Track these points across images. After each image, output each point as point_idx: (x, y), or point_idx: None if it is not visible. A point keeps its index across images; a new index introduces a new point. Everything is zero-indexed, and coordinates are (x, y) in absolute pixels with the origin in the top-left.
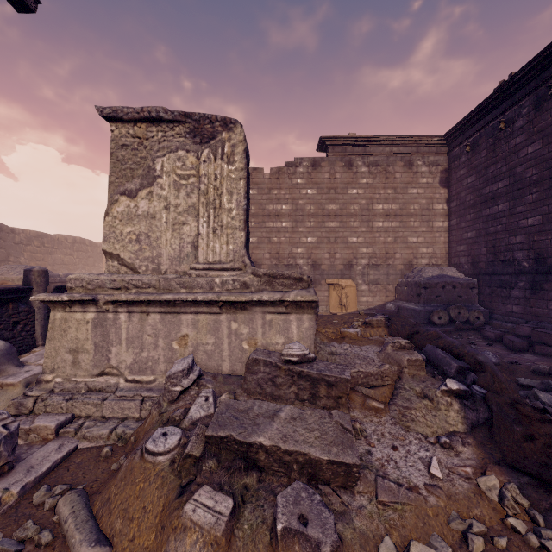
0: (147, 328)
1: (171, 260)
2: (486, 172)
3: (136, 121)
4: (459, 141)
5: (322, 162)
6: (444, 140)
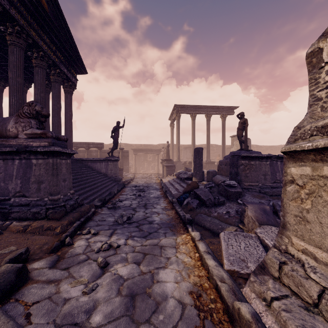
0: None
1: None
2: None
3: (233, 137)
4: None
5: None
6: None
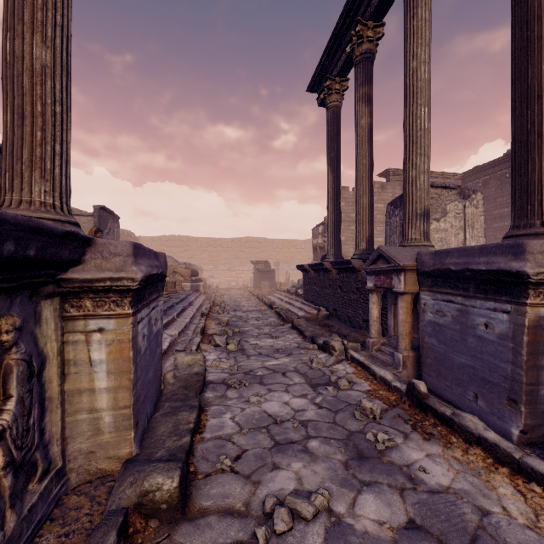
0: None
1: None
2: (495, 201)
3: (437, 187)
4: (472, 179)
5: (387, 185)
6: (460, 176)
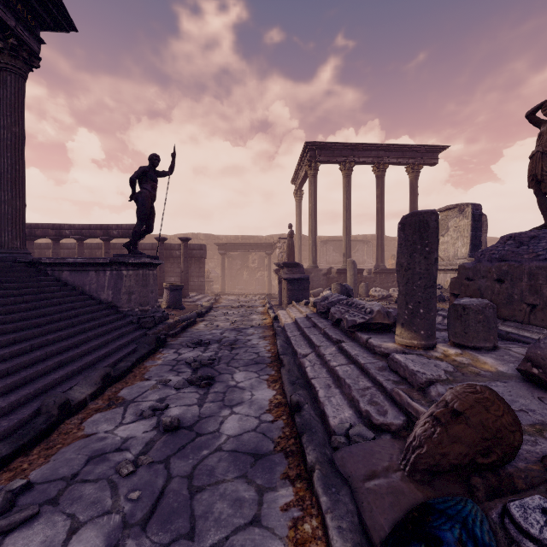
0: (440, 278)
1: (452, 256)
2: None
3: (445, 210)
4: None
5: None
6: None
